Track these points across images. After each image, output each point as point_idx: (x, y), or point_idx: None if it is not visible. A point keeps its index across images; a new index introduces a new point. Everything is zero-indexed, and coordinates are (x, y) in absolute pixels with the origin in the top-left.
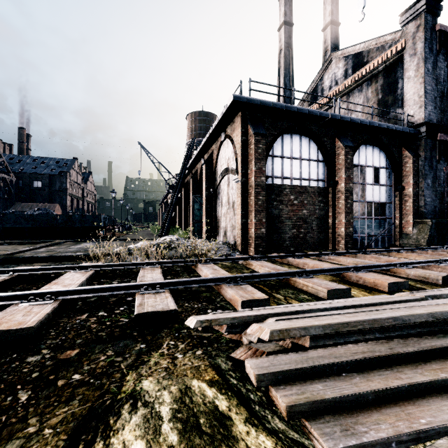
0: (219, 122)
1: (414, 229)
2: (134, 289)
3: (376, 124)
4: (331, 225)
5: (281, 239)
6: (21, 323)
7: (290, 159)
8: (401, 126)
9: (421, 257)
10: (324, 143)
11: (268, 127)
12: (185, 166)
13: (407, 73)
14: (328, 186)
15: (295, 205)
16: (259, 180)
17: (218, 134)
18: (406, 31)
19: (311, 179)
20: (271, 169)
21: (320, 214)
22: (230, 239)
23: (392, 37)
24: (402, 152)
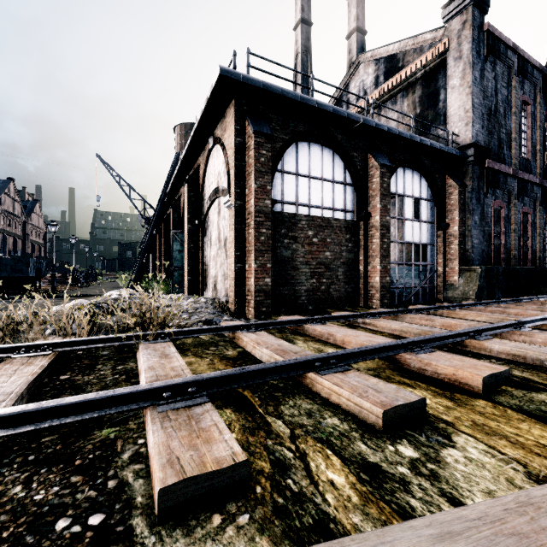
0: (203, 117)
1: (461, 278)
2: None
3: (419, 139)
4: (362, 273)
5: (294, 294)
6: None
7: (308, 179)
8: (446, 145)
9: (482, 316)
10: (353, 159)
11: (276, 128)
12: (164, 190)
13: (450, 81)
14: (358, 219)
15: (314, 244)
16: (261, 204)
17: (205, 137)
18: (450, 29)
19: (336, 209)
20: (280, 190)
21: (349, 258)
22: (221, 294)
23: (433, 36)
24: (446, 180)
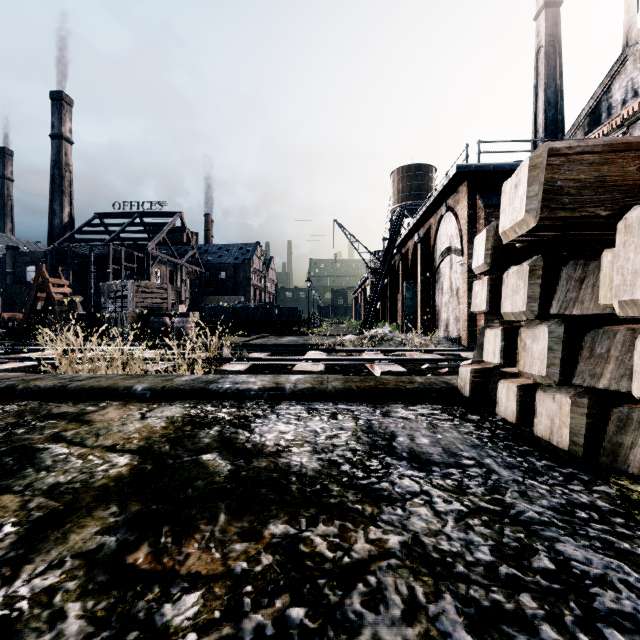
0: (439, 195)
1: None
2: (371, 362)
3: None
4: None
5: None
6: (315, 369)
7: None
8: None
9: None
10: None
11: None
12: (392, 244)
13: None
14: None
15: None
16: None
17: (438, 206)
18: None
19: None
20: None
21: None
22: (453, 334)
23: None
24: None
